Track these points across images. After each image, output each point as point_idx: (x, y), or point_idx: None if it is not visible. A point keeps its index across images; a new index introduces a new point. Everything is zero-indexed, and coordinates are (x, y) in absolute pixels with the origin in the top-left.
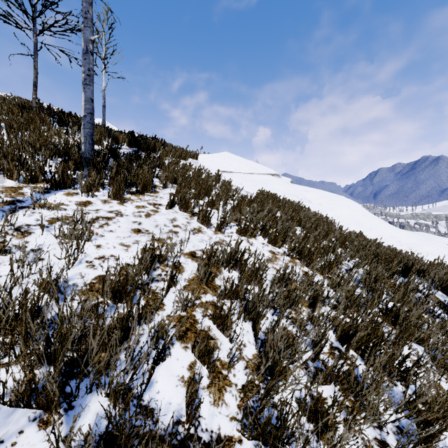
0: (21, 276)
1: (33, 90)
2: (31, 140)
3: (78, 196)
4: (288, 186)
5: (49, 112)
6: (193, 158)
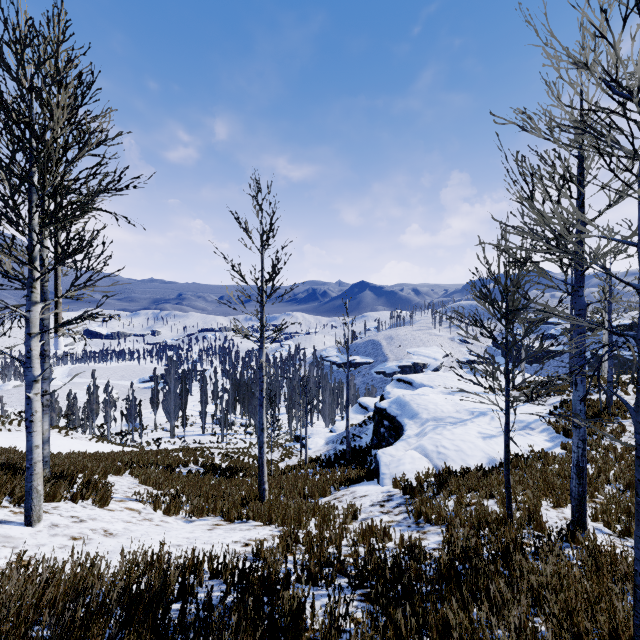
0: None
1: None
2: None
3: None
4: None
5: None
6: None
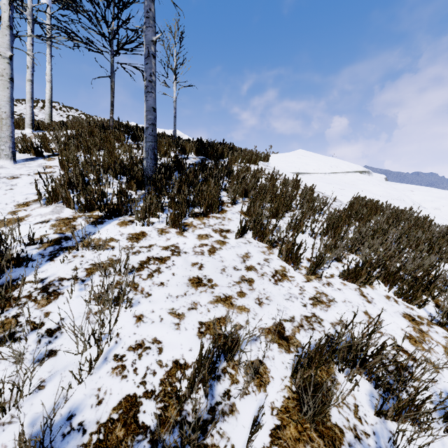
0: (8, 400)
1: (110, 110)
2: (98, 160)
3: (133, 225)
4: (385, 186)
5: (125, 129)
6: (264, 161)
